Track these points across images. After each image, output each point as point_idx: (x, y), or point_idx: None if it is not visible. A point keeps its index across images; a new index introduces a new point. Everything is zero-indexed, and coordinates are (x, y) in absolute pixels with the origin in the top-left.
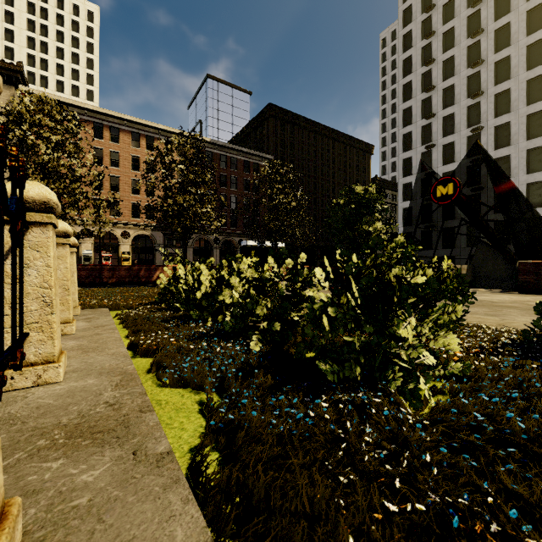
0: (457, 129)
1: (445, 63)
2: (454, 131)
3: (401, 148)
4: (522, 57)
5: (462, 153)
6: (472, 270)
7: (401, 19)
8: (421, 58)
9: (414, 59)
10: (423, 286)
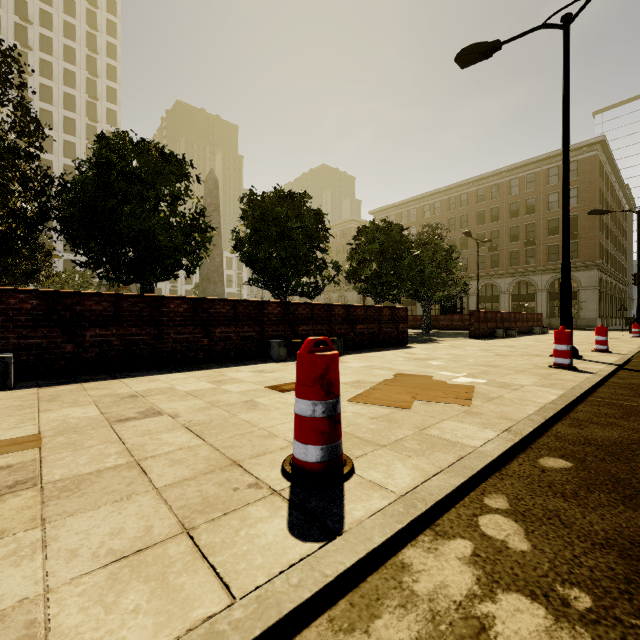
0: None
1: None
2: None
3: None
4: (61, 169)
5: None
6: None
7: None
8: None
9: None
10: None
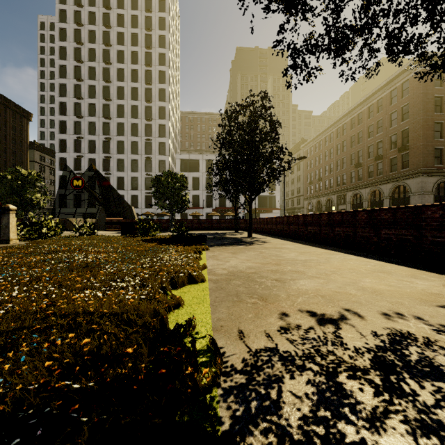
0: (97, 133)
1: (90, 87)
2: (96, 134)
3: (58, 130)
4: (129, 109)
5: (100, 149)
6: (99, 222)
7: (58, 33)
8: (74, 73)
9: (69, 70)
10: (53, 226)
